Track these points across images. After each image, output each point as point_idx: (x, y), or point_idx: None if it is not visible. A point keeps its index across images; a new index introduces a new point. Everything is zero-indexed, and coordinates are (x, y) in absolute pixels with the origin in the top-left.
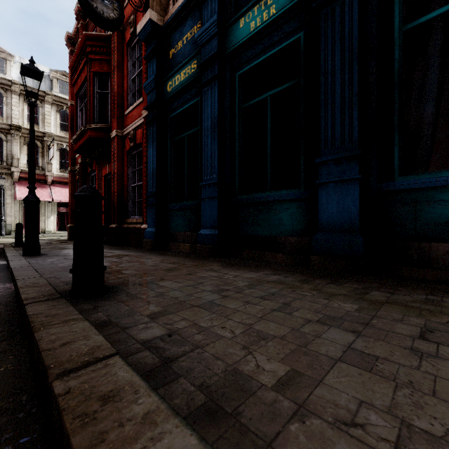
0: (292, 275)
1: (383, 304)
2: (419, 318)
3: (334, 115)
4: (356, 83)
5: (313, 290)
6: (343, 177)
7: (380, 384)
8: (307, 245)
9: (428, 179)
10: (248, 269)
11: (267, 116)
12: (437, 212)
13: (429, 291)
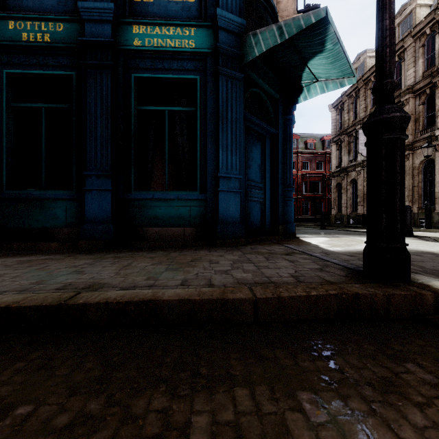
0: (61, 254)
1: (108, 258)
2: (119, 259)
3: (97, 145)
4: (110, 130)
5: (72, 259)
6: (102, 188)
7: (79, 275)
8: (78, 234)
9: (146, 194)
10: (19, 256)
11: (42, 124)
12: (150, 212)
13: (138, 251)
